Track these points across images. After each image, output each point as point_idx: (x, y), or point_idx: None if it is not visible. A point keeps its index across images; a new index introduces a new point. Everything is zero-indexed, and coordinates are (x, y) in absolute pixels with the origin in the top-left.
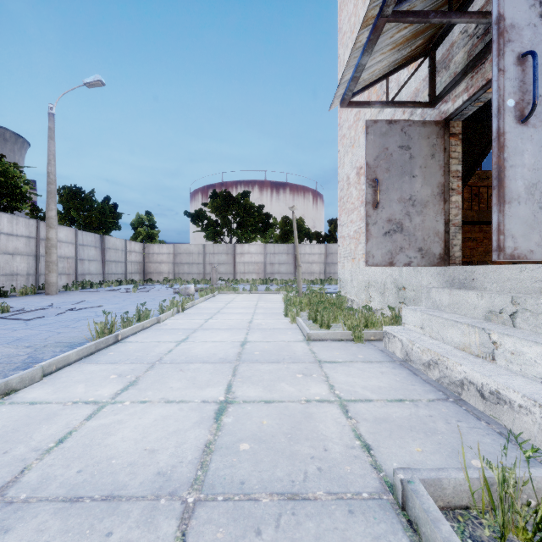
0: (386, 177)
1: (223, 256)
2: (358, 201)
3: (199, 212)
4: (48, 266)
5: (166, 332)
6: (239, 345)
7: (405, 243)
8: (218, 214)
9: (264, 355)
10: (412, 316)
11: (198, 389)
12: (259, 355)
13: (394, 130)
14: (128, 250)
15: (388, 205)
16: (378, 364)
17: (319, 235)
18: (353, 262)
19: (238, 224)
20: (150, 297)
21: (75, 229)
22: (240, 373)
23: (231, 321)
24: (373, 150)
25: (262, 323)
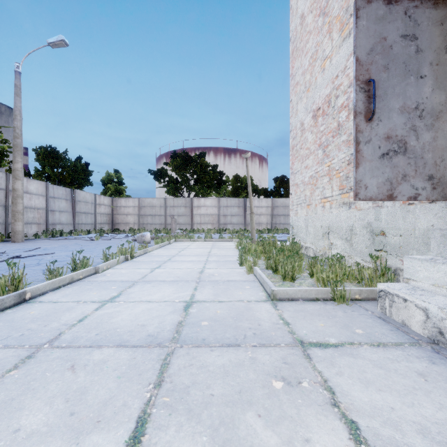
0: (384, 78)
1: (182, 208)
2: (315, 144)
3: (161, 171)
4: (14, 215)
5: (97, 286)
6: (182, 307)
7: (409, 169)
8: (178, 172)
9: (215, 328)
10: (428, 270)
11: (68, 441)
12: (208, 328)
13: (394, 13)
14: (97, 203)
15: (386, 116)
16: (399, 351)
17: (266, 190)
18: (308, 209)
19: (195, 181)
20: (108, 245)
21: (46, 183)
22: (172, 378)
23: (180, 271)
24: (365, 40)
25: (214, 273)
